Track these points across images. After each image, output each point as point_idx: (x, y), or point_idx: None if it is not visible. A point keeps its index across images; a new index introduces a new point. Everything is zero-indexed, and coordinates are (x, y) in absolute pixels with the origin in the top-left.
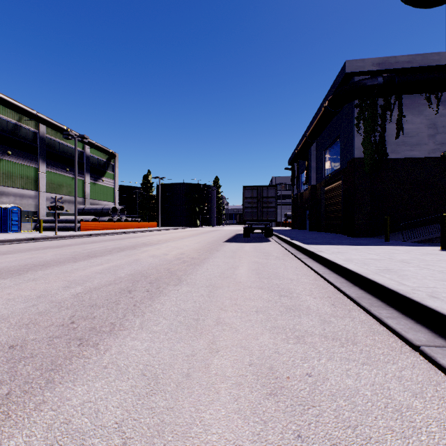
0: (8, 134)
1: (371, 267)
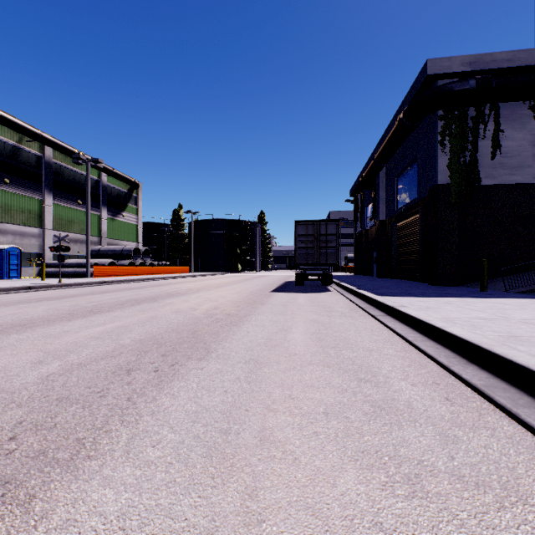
0: (6, 159)
1: (487, 333)
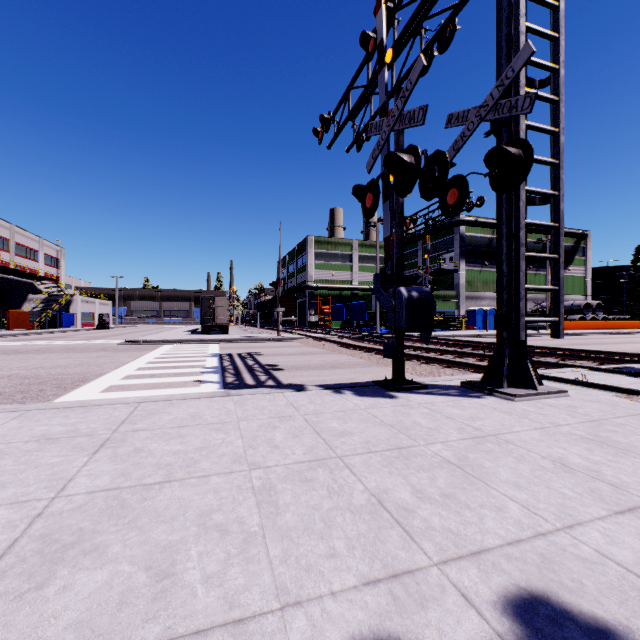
0: (485, 249)
1: None
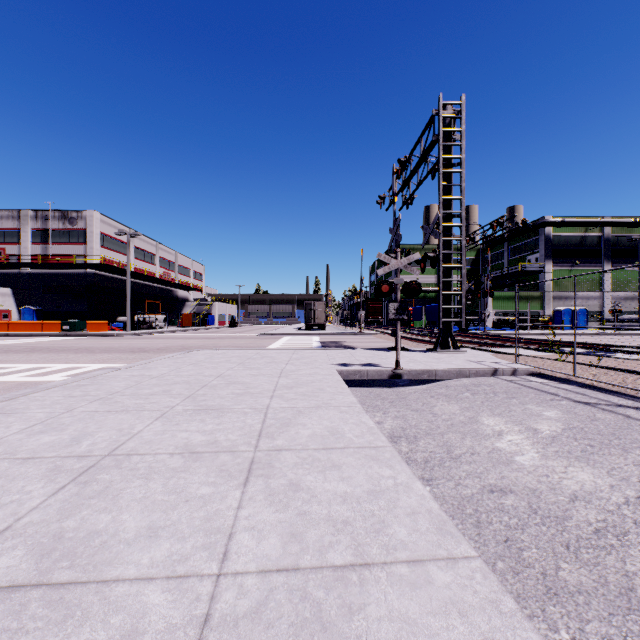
0: (576, 247)
1: None
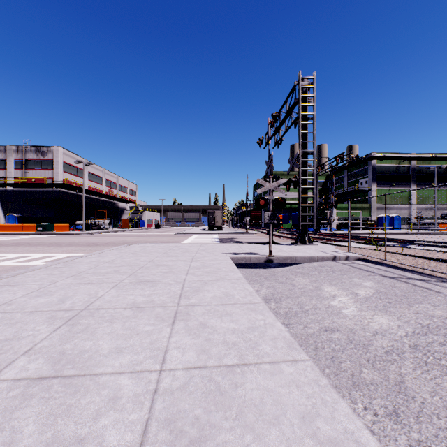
0: (393, 174)
1: None
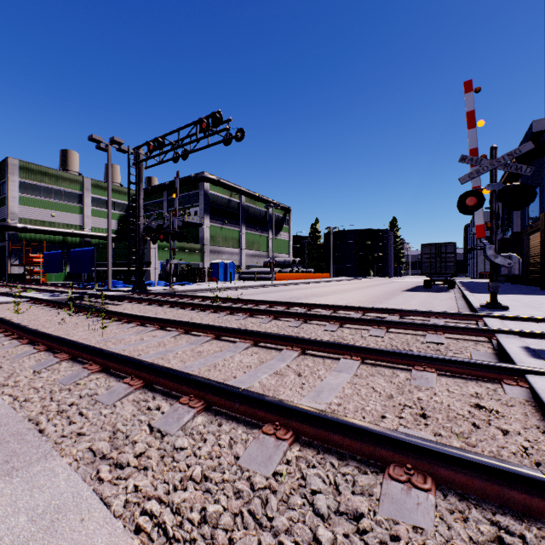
0: (225, 208)
1: (484, 301)
